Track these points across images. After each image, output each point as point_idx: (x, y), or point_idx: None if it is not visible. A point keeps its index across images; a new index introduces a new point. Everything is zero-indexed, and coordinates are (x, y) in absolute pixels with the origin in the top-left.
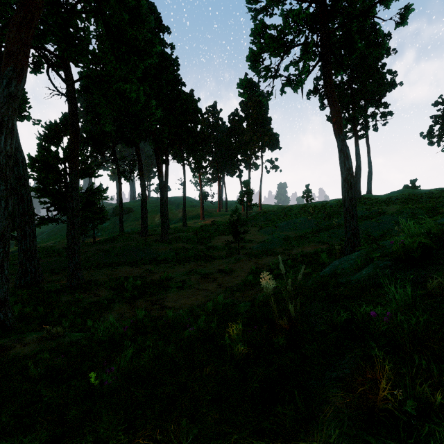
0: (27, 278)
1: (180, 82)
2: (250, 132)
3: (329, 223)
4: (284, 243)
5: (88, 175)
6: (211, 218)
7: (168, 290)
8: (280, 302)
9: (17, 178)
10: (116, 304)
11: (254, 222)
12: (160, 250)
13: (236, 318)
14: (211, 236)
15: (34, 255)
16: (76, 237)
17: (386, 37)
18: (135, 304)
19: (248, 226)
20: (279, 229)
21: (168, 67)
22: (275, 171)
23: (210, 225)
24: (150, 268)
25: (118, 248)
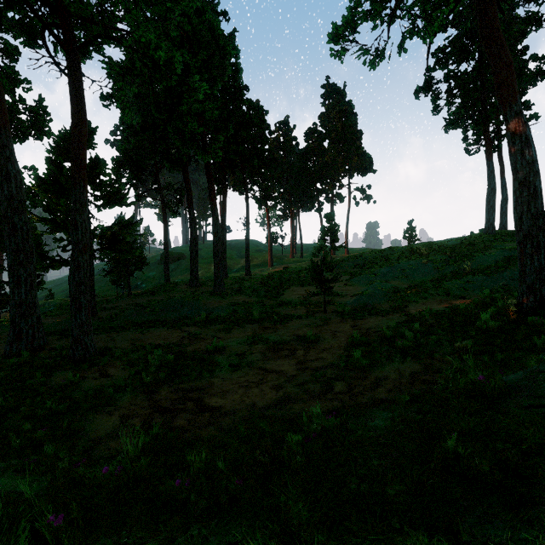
0: (21, 343)
1: (241, 74)
2: (334, 151)
3: (455, 268)
4: (392, 297)
5: (115, 202)
6: (282, 266)
7: (215, 370)
8: (541, 474)
9: (8, 200)
10: (126, 395)
11: (340, 269)
12: (212, 305)
13: (395, 535)
14: (284, 286)
15: (32, 310)
16: (83, 284)
17: (535, 1)
18: (157, 395)
19: (332, 274)
20: (379, 278)
21: (223, 48)
22: (367, 202)
23: (281, 272)
24: (195, 331)
25: (155, 302)
